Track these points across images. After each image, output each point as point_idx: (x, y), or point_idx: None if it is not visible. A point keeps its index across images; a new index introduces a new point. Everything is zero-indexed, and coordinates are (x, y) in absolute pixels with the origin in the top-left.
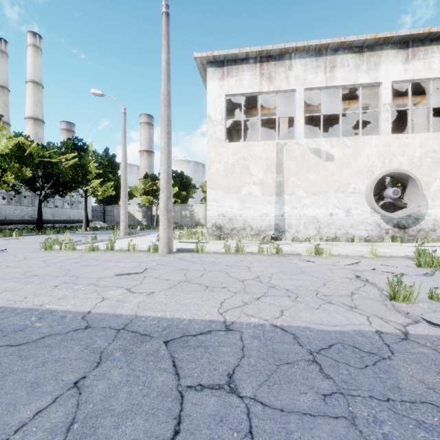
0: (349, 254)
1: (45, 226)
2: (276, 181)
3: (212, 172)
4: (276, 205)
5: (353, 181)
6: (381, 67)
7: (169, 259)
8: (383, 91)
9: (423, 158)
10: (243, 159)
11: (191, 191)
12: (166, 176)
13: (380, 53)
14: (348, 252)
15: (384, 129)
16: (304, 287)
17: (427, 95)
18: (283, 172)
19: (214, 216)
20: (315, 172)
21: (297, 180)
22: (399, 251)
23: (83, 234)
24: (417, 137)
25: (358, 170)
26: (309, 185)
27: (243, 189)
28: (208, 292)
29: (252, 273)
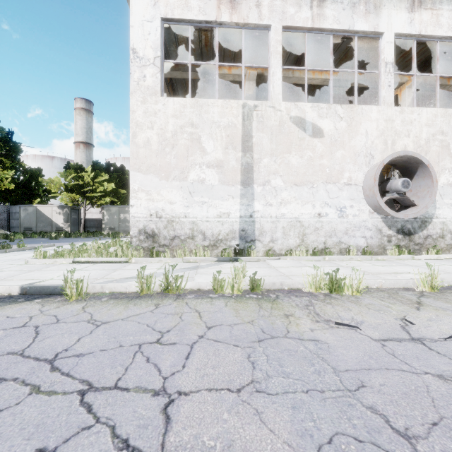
0: (384, 285)
1: None
2: (242, 162)
3: (139, 143)
4: (242, 199)
5: (348, 167)
6: (383, 12)
7: None
8: (385, 45)
9: (431, 141)
10: (191, 126)
11: None
12: None
13: None
14: (383, 282)
15: (386, 98)
16: None
17: None
18: (252, 150)
19: (142, 216)
20: (297, 153)
21: (272, 163)
22: None
23: None
24: (424, 113)
25: (354, 152)
26: (290, 172)
27: (190, 173)
28: None
29: None
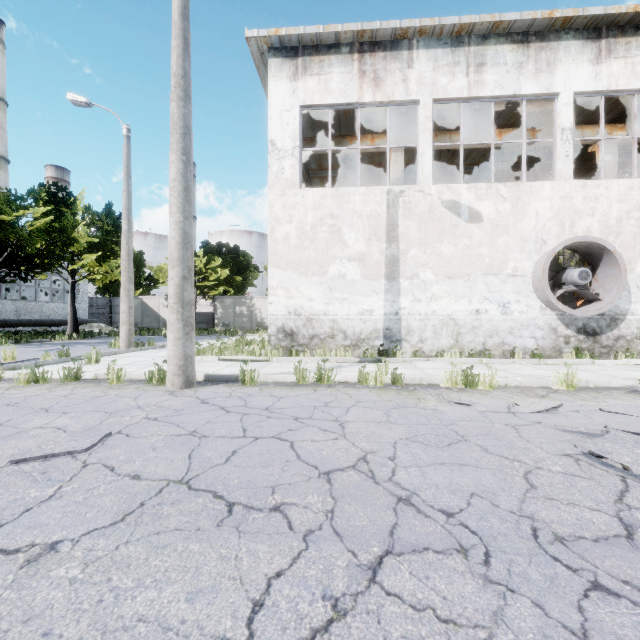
0: (524, 383)
1: (2, 331)
2: (387, 254)
3: (278, 238)
4: (387, 295)
5: (513, 256)
6: (558, 69)
7: (179, 402)
8: (562, 107)
9: (624, 220)
10: (331, 217)
11: (251, 276)
12: (181, 235)
13: (556, 46)
14: (522, 381)
15: (563, 171)
16: (489, 500)
17: (620, 124)
18: (398, 241)
19: (280, 314)
20: (451, 241)
21: (421, 254)
22: (610, 379)
23: (59, 345)
24: (615, 186)
25: (521, 237)
26: (442, 263)
27: (330, 268)
28: (226, 538)
29: (350, 443)
